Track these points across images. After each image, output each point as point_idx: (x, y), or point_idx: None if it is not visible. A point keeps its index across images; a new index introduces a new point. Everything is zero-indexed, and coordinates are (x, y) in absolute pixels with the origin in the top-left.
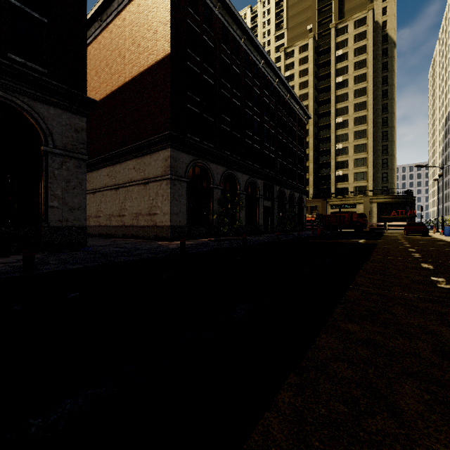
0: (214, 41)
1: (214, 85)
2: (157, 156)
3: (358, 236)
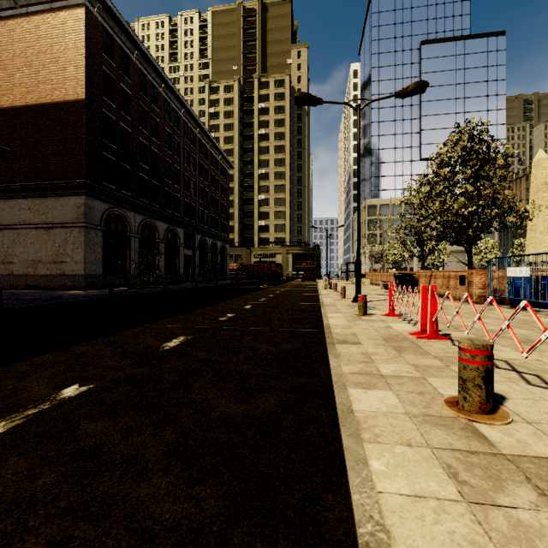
0: (131, 88)
1: (131, 132)
2: (66, 201)
3: (267, 283)
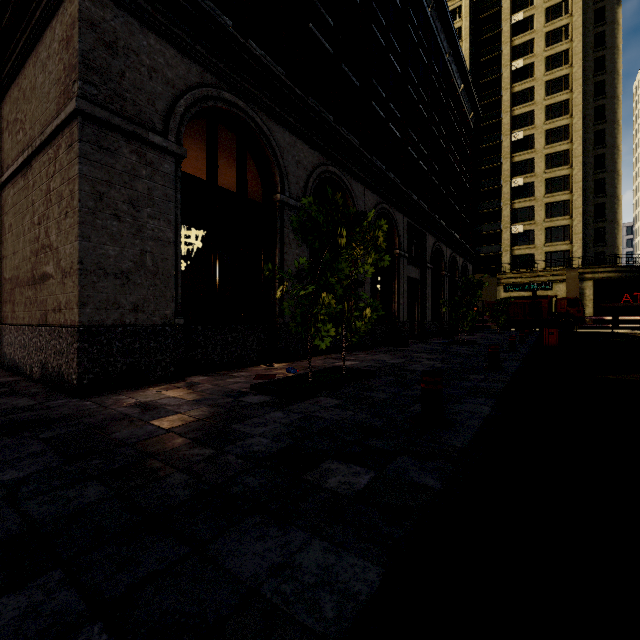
0: None
1: None
2: (48, 42)
3: None
